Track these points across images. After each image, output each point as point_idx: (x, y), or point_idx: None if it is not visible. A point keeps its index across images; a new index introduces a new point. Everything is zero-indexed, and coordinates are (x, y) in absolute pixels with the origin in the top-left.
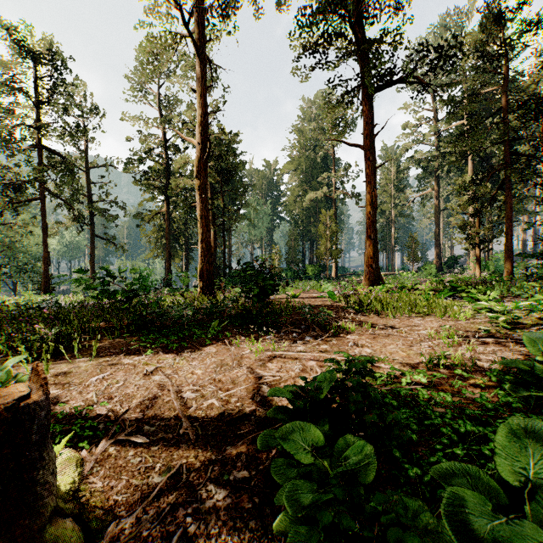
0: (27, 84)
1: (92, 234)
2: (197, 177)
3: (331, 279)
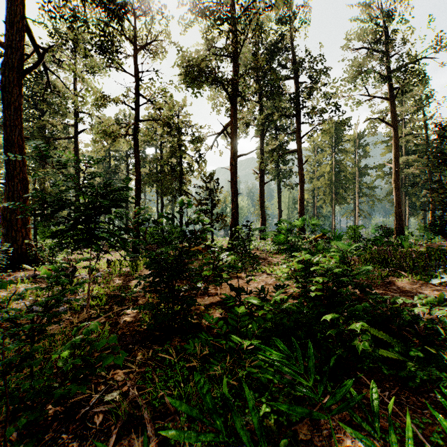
0: (326, 145)
1: (354, 205)
2: (393, 183)
3: None
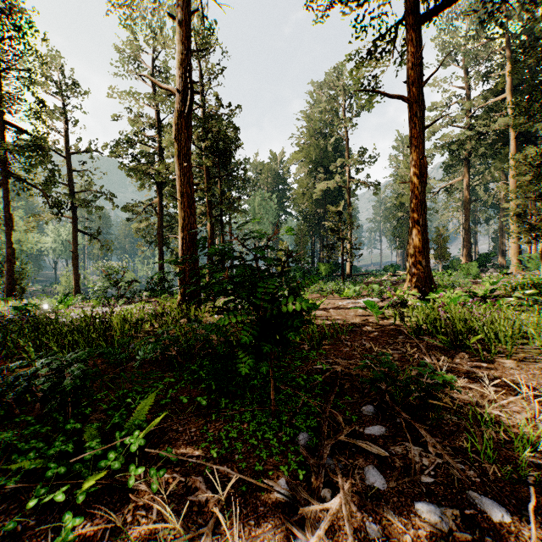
0: None
1: (74, 229)
2: (176, 139)
3: (351, 280)
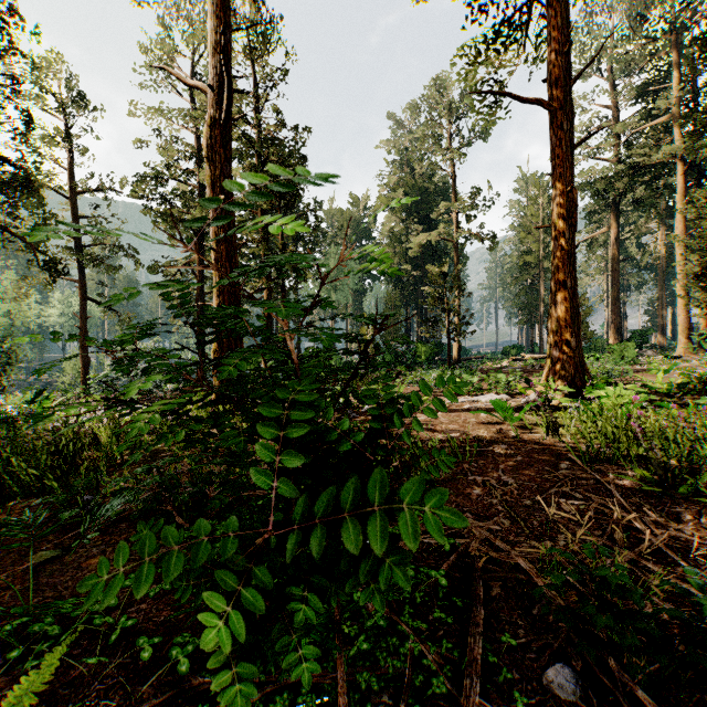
0: None
1: (82, 296)
2: (209, 160)
3: (461, 367)
